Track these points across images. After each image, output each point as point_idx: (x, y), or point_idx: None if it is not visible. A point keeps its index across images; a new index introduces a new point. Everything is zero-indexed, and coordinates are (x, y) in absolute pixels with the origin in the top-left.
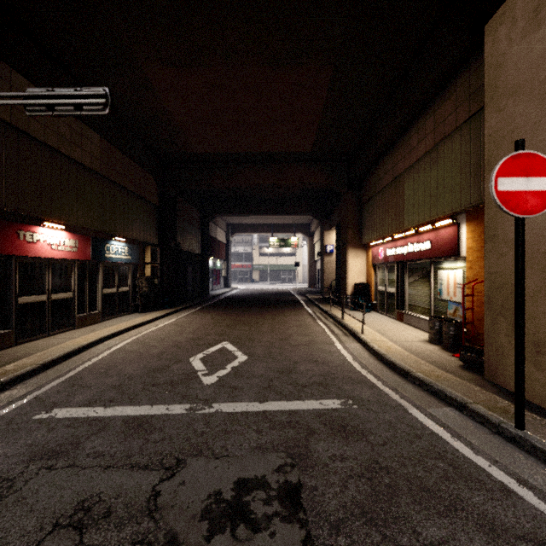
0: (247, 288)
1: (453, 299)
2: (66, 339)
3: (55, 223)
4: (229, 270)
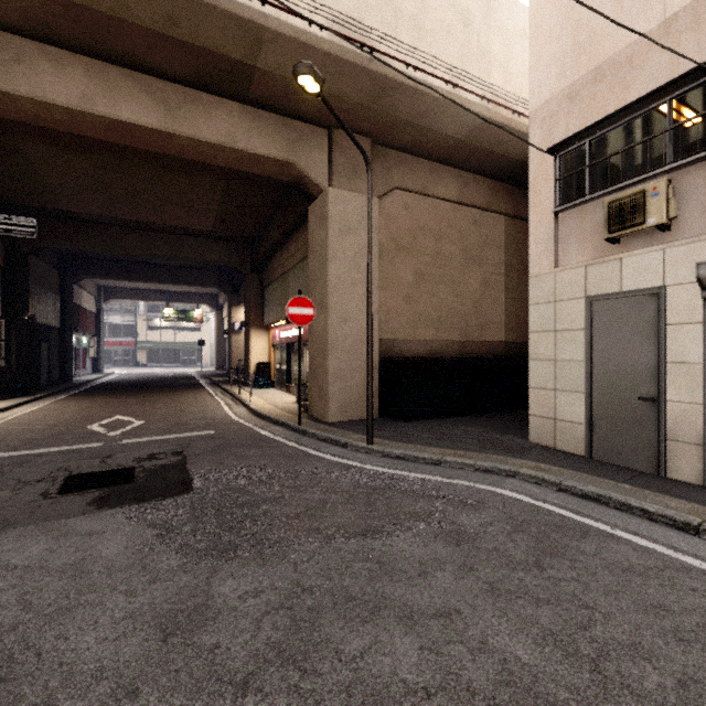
0: (131, 373)
1: None
2: None
3: None
4: (102, 348)
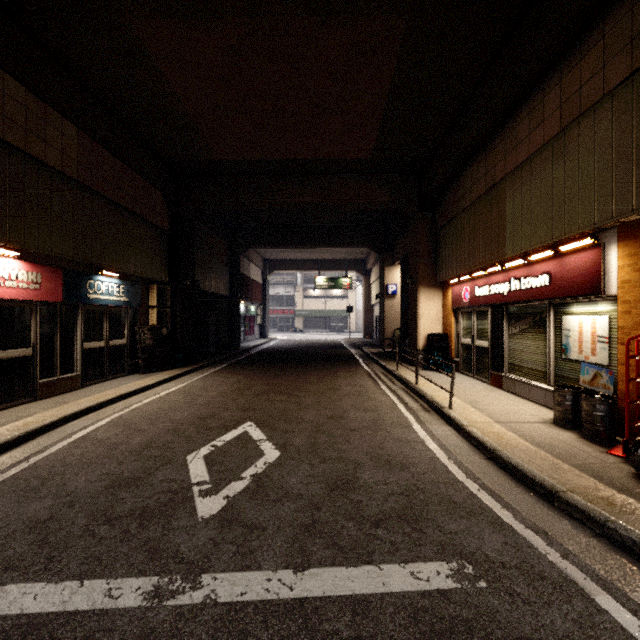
0: (289, 339)
1: (590, 360)
2: (12, 419)
3: None
4: (267, 316)
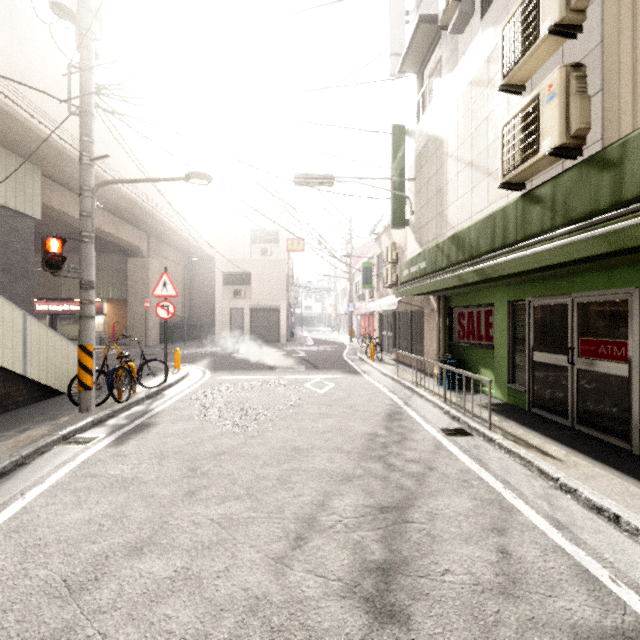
0: None
1: (98, 330)
2: None
3: None
4: None
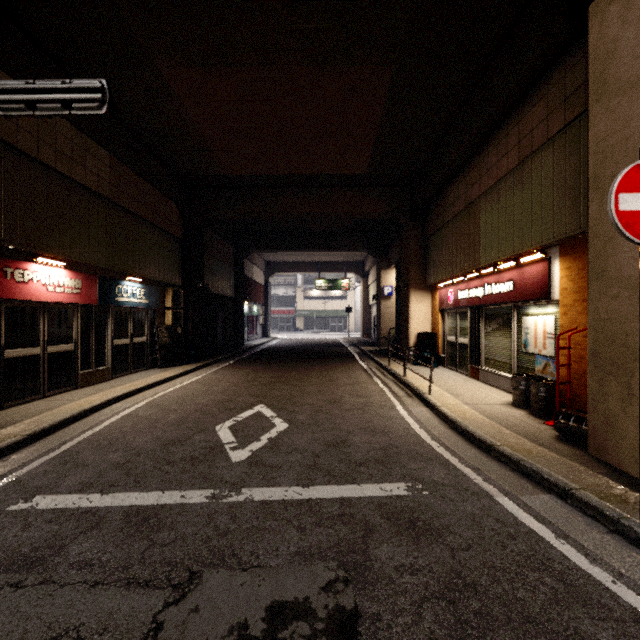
0: (290, 338)
1: (542, 353)
2: (65, 402)
3: (51, 259)
4: (268, 316)
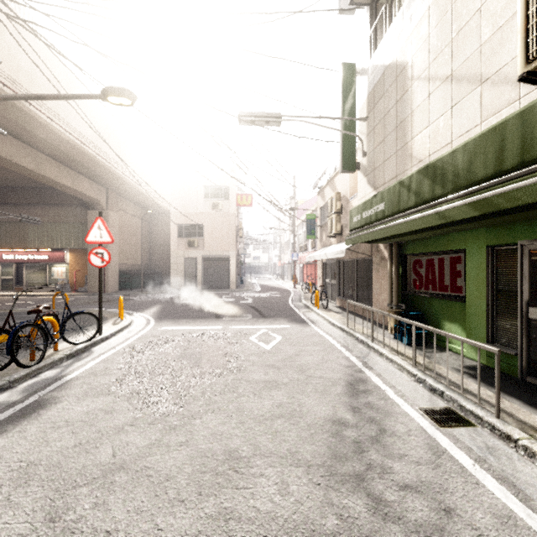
0: None
1: (61, 277)
2: None
3: None
4: None
